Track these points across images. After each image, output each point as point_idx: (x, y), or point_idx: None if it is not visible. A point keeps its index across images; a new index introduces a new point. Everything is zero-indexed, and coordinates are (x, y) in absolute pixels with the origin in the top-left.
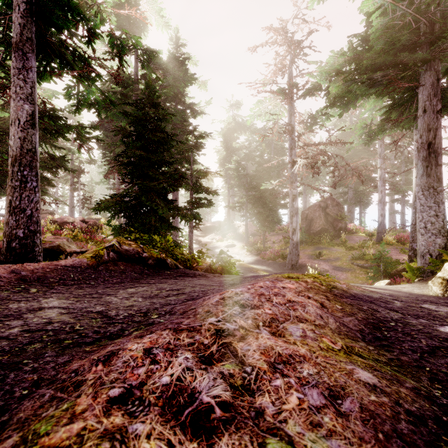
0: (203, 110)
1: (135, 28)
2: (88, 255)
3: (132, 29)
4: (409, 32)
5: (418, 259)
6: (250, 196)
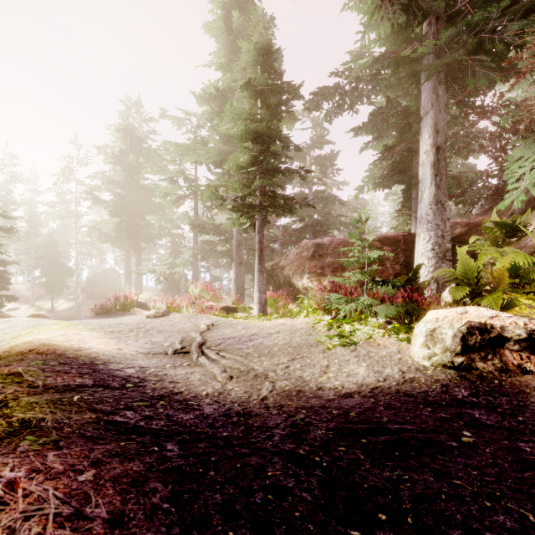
0: None
1: None
2: None
3: None
4: (116, 233)
5: None
6: (40, 268)
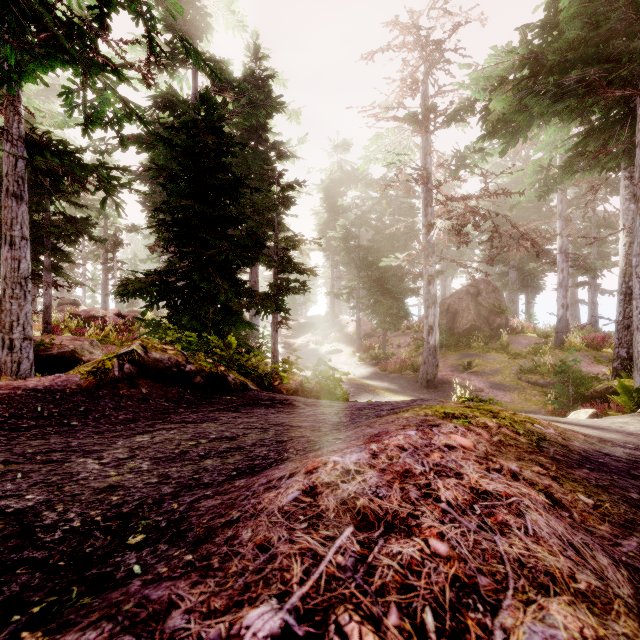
0: (294, 152)
1: (193, 29)
2: (84, 370)
3: (189, 31)
4: (626, 4)
5: (636, 374)
6: (364, 278)
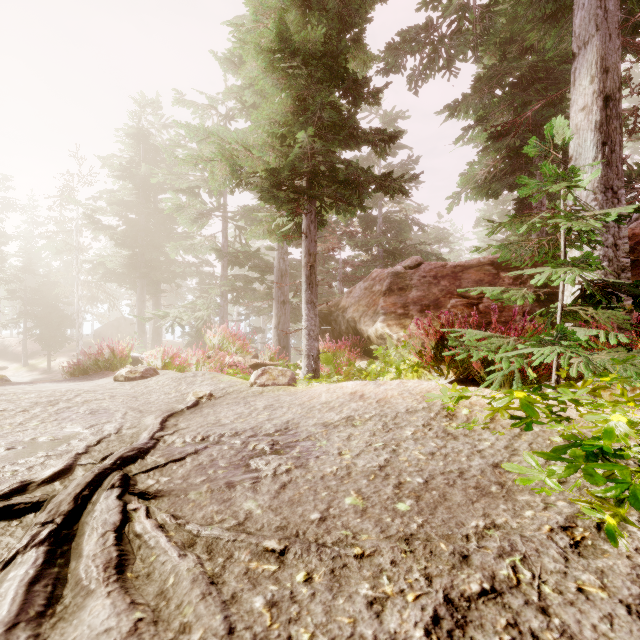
0: None
1: None
2: None
3: None
4: (125, 270)
5: None
6: (32, 316)
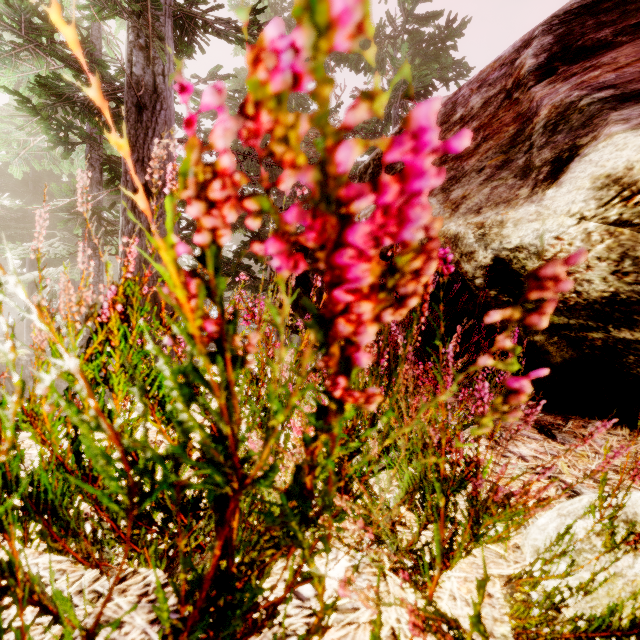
0: None
1: None
2: None
3: None
4: None
5: None
6: None
